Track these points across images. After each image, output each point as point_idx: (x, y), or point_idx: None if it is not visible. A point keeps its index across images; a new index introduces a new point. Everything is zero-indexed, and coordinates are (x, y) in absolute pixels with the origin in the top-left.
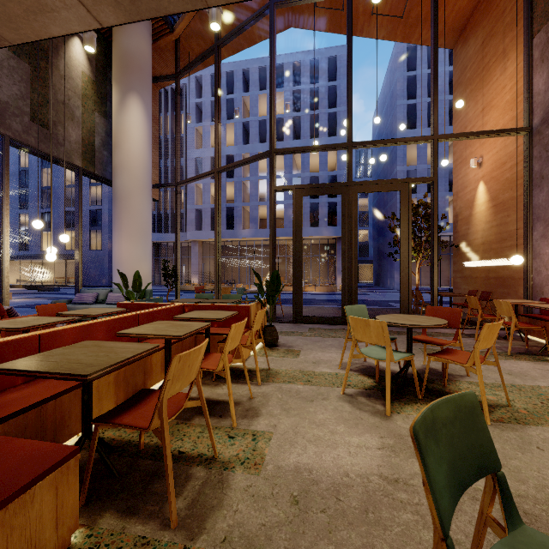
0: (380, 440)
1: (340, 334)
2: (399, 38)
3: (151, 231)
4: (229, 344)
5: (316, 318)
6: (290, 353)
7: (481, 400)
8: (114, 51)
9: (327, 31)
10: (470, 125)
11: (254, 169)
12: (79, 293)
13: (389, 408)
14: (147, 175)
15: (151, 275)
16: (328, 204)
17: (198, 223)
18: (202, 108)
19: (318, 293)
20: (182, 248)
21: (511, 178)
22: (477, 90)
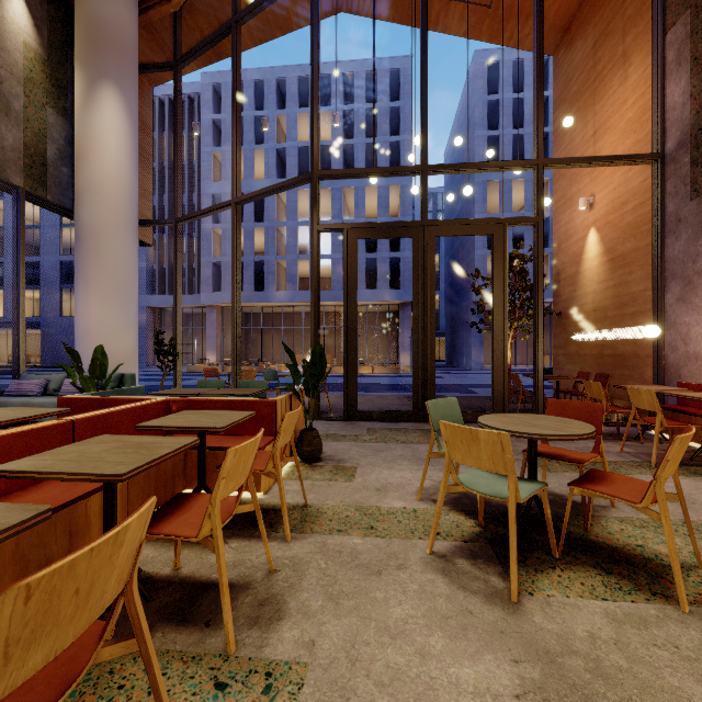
0: (515, 670)
1: (413, 437)
2: (485, 36)
3: (136, 287)
4: (223, 486)
5: (378, 413)
6: (340, 473)
7: (652, 555)
8: (77, 16)
9: (390, 20)
10: (577, 155)
11: (292, 211)
12: (16, 380)
13: (517, 588)
14: (131, 205)
15: (136, 352)
16: (390, 260)
17: (216, 282)
18: (221, 127)
19: (377, 376)
20: (194, 315)
21: (635, 223)
22: (586, 108)
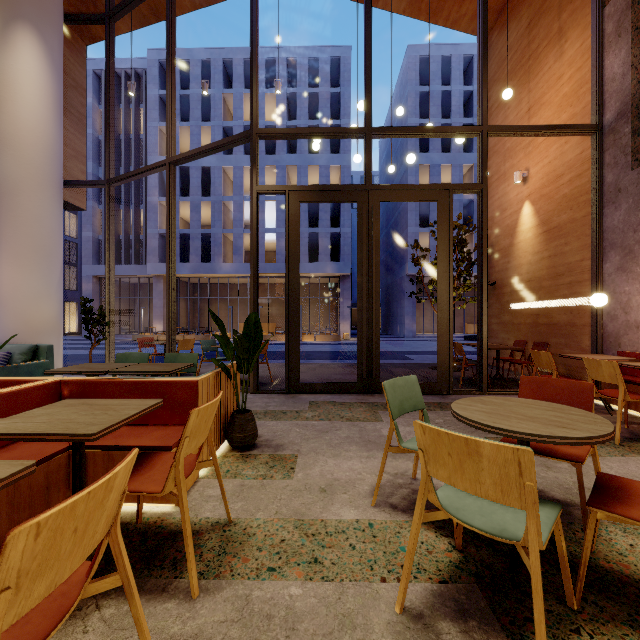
0: None
1: (359, 412)
2: (423, 15)
3: (60, 251)
4: (4, 606)
5: (320, 385)
6: (277, 466)
7: None
8: None
9: None
10: None
11: (238, 187)
12: None
13: None
14: (53, 161)
15: (60, 321)
16: (330, 235)
17: (163, 253)
18: None
19: (318, 343)
20: (142, 285)
21: (571, 195)
22: (521, 85)
